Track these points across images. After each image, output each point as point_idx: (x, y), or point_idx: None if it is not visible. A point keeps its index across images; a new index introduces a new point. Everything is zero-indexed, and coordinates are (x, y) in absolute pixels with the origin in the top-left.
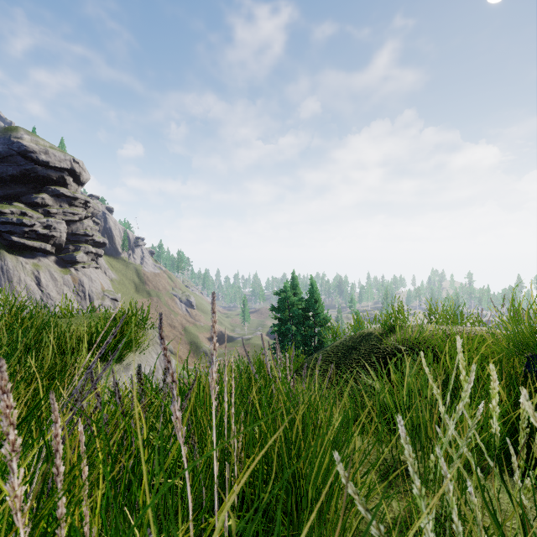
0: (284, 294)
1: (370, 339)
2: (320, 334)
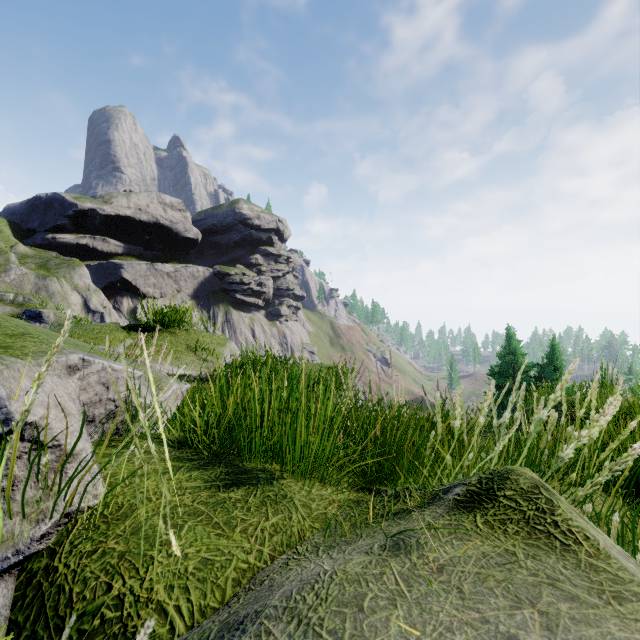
0: (499, 355)
1: (560, 406)
2: None
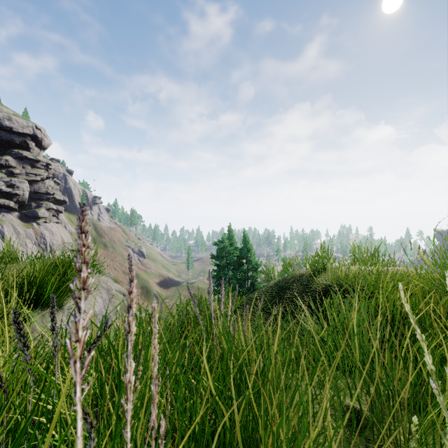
0: (222, 244)
1: (302, 279)
2: (252, 277)
